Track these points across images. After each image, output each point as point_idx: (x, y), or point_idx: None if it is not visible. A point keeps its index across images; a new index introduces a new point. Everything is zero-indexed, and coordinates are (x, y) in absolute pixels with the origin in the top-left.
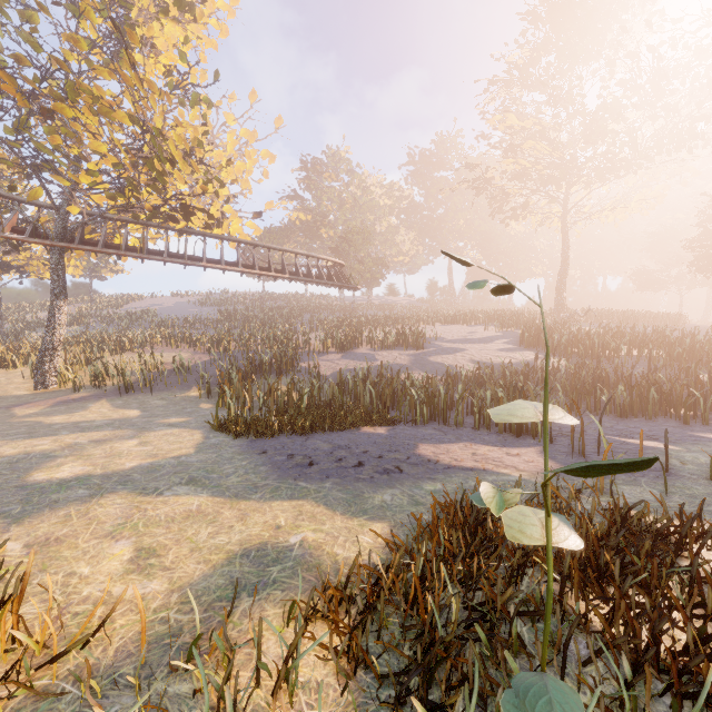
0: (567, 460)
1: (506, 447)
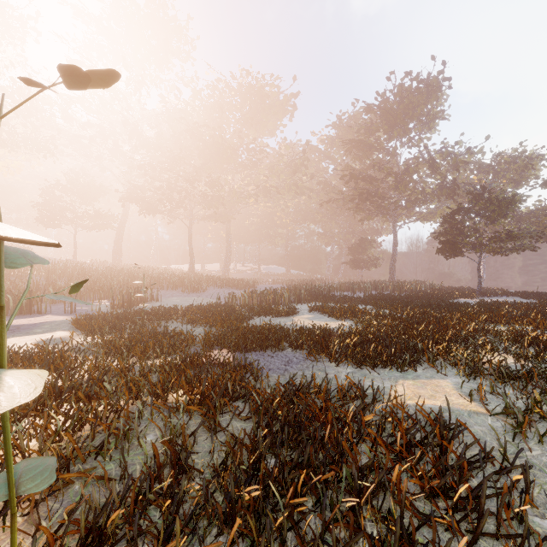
0: (69, 315)
1: (37, 317)
